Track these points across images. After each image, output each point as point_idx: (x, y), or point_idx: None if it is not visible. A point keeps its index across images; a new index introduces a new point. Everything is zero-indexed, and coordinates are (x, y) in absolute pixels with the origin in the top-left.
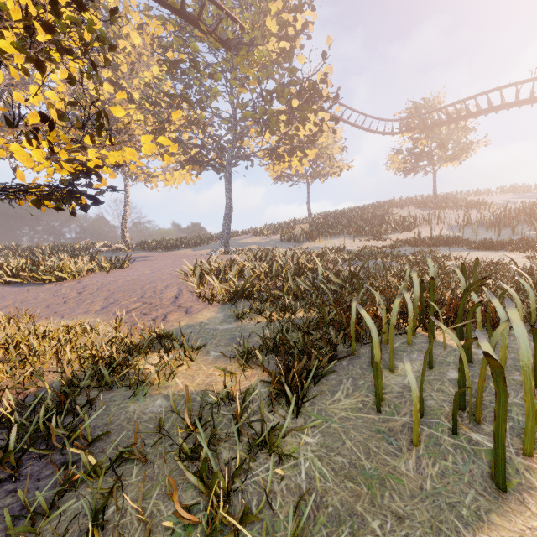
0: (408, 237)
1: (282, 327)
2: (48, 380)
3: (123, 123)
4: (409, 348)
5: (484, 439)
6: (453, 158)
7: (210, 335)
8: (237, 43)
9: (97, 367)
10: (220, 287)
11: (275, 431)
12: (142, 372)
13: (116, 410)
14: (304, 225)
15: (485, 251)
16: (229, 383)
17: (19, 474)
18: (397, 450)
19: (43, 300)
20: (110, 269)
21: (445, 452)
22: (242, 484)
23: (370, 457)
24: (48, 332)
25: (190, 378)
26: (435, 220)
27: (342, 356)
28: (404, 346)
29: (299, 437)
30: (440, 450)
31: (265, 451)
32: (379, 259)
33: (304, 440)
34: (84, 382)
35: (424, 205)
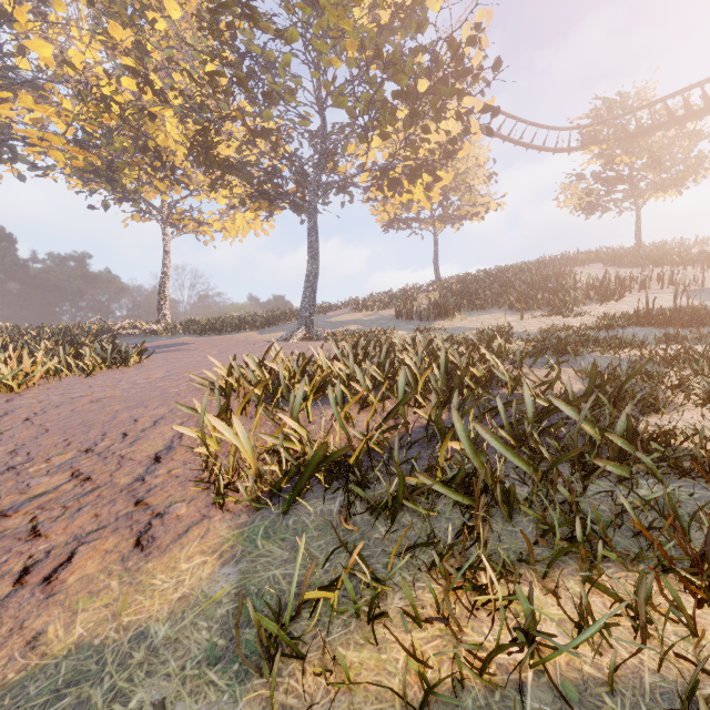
0: (618, 309)
1: None
2: None
3: (153, 138)
4: None
5: None
6: (671, 184)
7: None
8: None
9: None
10: (252, 449)
11: None
12: None
13: None
14: (429, 294)
15: None
16: None
17: None
18: None
19: None
20: (91, 371)
21: None
22: None
23: None
24: None
25: None
26: (652, 282)
27: None
28: None
29: None
30: None
31: None
32: (598, 352)
33: None
34: None
35: (619, 260)
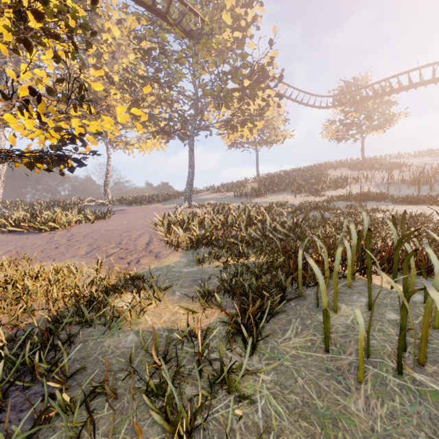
0: (341, 193)
1: (237, 271)
2: (38, 315)
3: (106, 101)
4: (349, 290)
5: (427, 379)
6: (378, 127)
7: (175, 277)
8: (199, 33)
9: (79, 304)
10: (184, 235)
11: (233, 368)
12: (116, 310)
13: (93, 345)
14: (253, 183)
15: (408, 205)
16: (192, 320)
17: (5, 405)
18: (346, 390)
19: (39, 246)
20: (94, 220)
21: (392, 392)
22: (203, 421)
23: (321, 396)
24: (41, 273)
25: (158, 316)
26: (364, 179)
27: (290, 297)
28: (345, 288)
29: (255, 374)
30: (387, 391)
31: (224, 388)
32: (317, 212)
33: (259, 377)
34: (66, 319)
35: (354, 166)
